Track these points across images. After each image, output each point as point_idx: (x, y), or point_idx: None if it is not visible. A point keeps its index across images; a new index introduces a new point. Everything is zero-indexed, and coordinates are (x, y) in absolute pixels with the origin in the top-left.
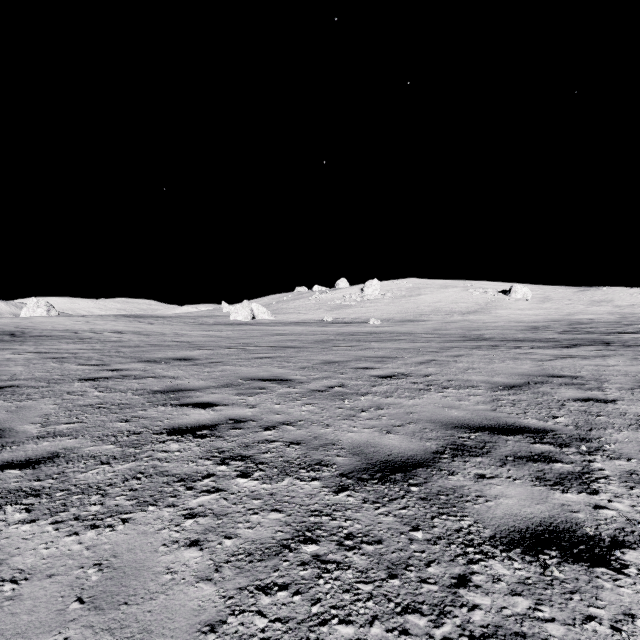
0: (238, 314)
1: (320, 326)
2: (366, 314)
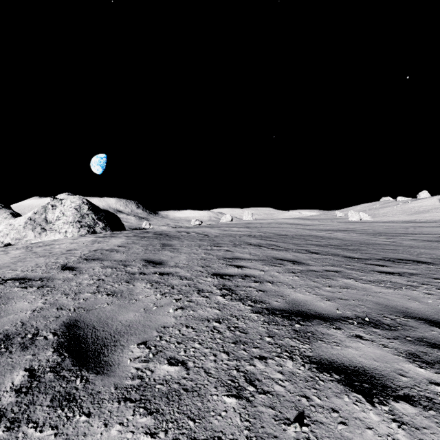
0: (353, 218)
1: (403, 223)
2: (439, 217)
